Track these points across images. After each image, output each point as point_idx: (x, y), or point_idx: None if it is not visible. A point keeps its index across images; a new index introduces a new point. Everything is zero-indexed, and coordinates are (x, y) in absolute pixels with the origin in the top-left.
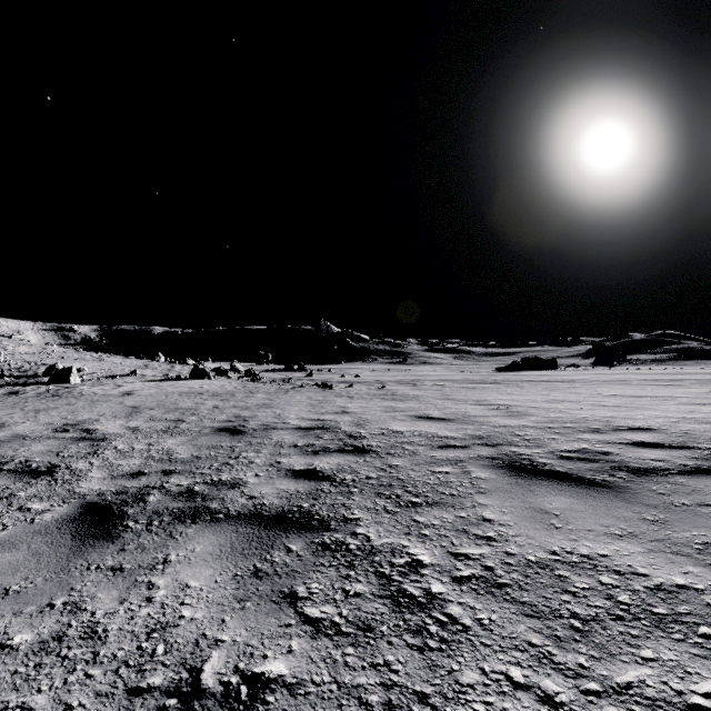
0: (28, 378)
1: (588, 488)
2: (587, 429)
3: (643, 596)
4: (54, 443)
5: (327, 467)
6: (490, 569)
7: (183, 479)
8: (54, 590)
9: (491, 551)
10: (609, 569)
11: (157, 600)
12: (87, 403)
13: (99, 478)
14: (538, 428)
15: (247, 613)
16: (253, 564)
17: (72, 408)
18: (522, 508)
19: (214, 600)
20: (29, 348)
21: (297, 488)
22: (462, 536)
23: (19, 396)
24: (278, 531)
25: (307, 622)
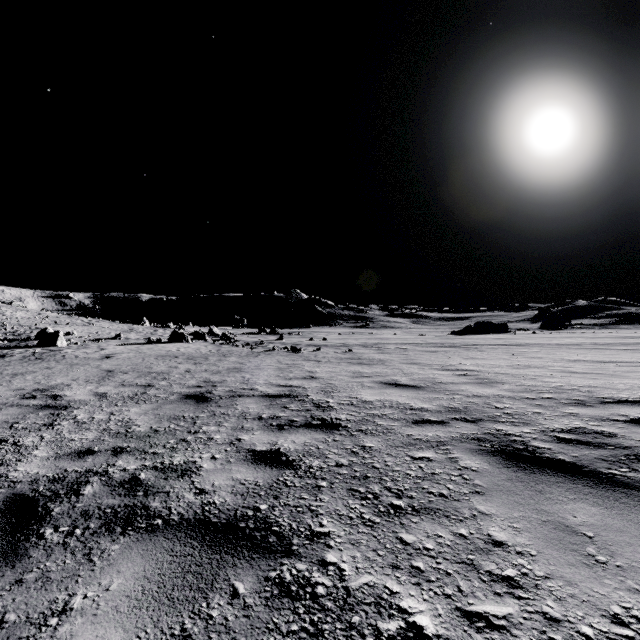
0: (20, 341)
1: (612, 489)
2: (570, 401)
3: None
4: (15, 412)
5: (291, 447)
6: None
7: (132, 461)
8: None
9: (520, 611)
10: None
11: None
12: (65, 367)
13: (42, 457)
14: (515, 398)
15: None
16: (180, 623)
17: (49, 372)
18: (539, 522)
19: None
20: (25, 313)
21: (255, 478)
22: (471, 574)
23: (4, 359)
24: (224, 554)
25: None
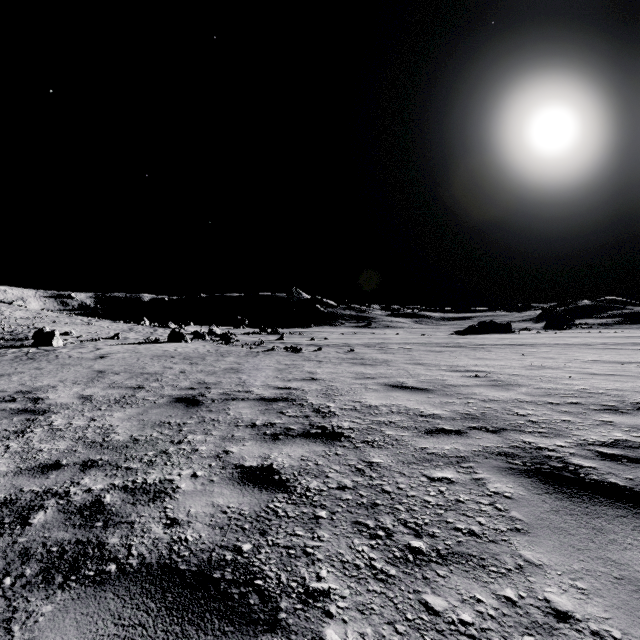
0: (16, 341)
1: None
2: (600, 406)
3: None
4: None
5: (286, 463)
6: None
7: (100, 479)
8: None
9: None
10: None
11: None
12: (55, 367)
13: None
14: (537, 404)
15: None
16: None
17: (38, 372)
18: (610, 579)
19: None
20: (25, 313)
21: (240, 504)
22: None
23: None
24: (186, 624)
25: None
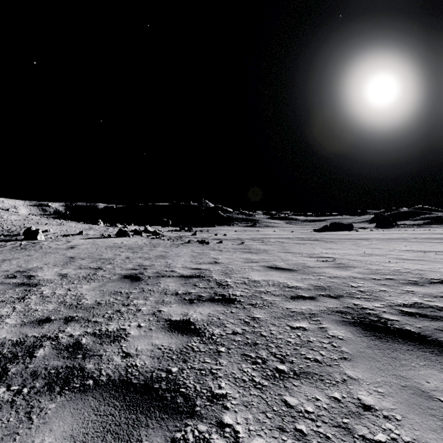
0: (12, 236)
1: None
2: (406, 281)
3: None
4: None
5: (199, 318)
6: None
7: (77, 328)
8: None
9: None
10: None
11: None
12: (41, 255)
13: (11, 324)
14: (365, 279)
15: None
16: None
17: (29, 258)
18: (398, 387)
19: None
20: (17, 217)
21: (170, 344)
22: (347, 438)
23: None
24: (139, 414)
25: None
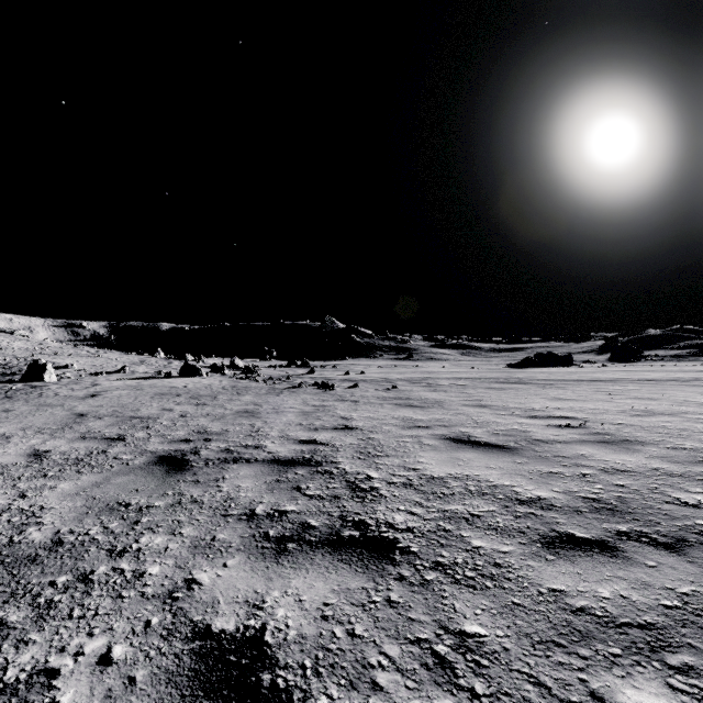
0: (7, 375)
1: None
2: None
3: None
4: None
5: (291, 625)
6: None
7: None
8: None
9: None
10: None
11: None
12: (29, 409)
13: None
14: (698, 479)
15: None
16: None
17: (3, 416)
18: None
19: None
20: (24, 343)
21: None
22: None
23: None
24: None
25: None
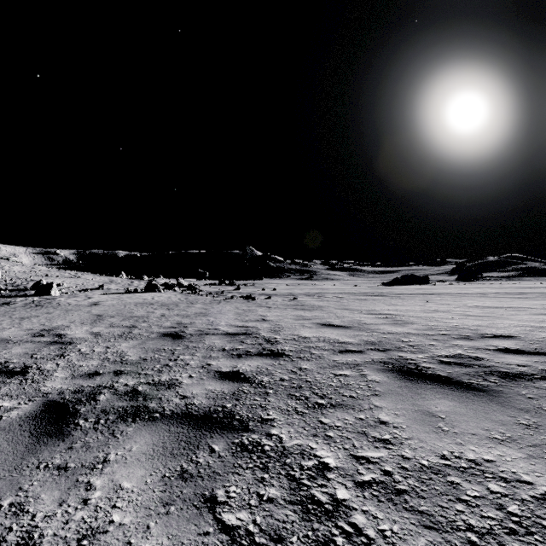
0: (19, 291)
1: (466, 391)
2: (459, 336)
3: (531, 506)
4: (31, 346)
5: (248, 369)
6: (388, 474)
7: (130, 379)
8: (5, 490)
9: (388, 454)
10: (495, 475)
11: (92, 502)
12: (62, 312)
13: (62, 377)
14: (419, 335)
15: (170, 519)
16: (180, 465)
17: (50, 316)
18: (412, 410)
19: (143, 503)
20: (21, 267)
21: (222, 389)
22: (362, 438)
23: (10, 306)
24: (204, 431)
25: (223, 530)
